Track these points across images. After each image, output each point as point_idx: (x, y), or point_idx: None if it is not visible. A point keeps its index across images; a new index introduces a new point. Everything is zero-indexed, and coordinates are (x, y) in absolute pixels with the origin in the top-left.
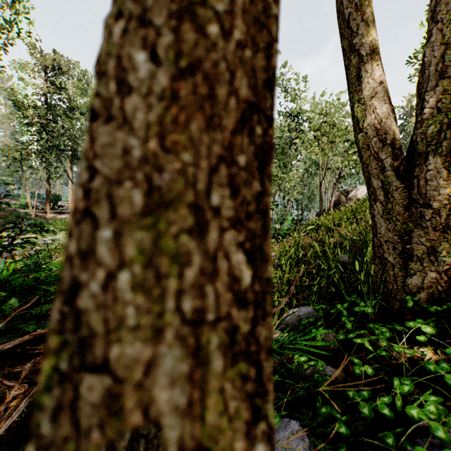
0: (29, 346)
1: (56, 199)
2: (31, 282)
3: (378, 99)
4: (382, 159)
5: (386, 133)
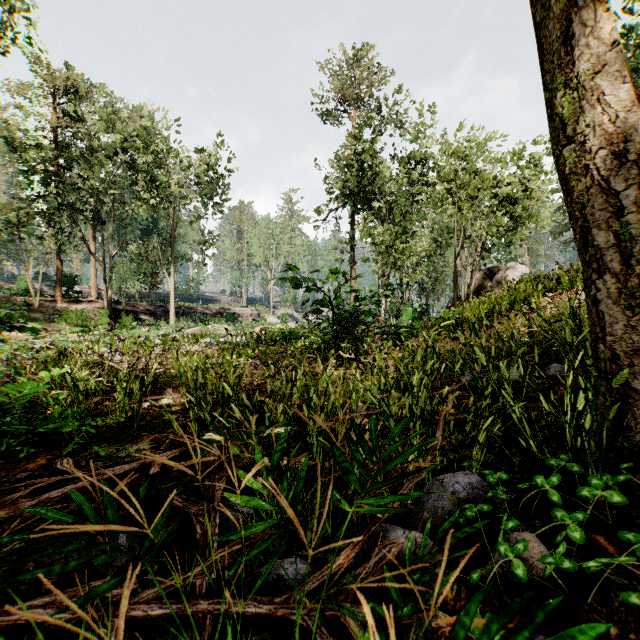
0: None
1: (70, 282)
2: None
3: (608, 77)
4: (615, 192)
5: (626, 140)
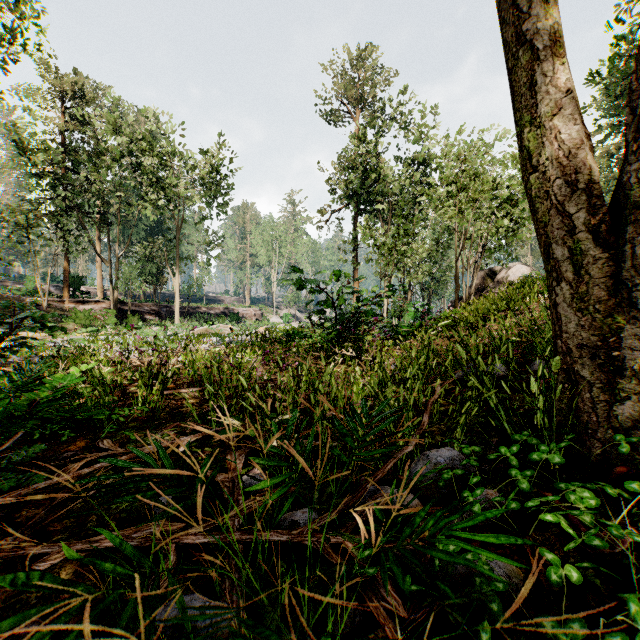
0: (6, 513)
1: (77, 283)
2: (22, 406)
3: (564, 118)
4: (570, 214)
5: (577, 172)
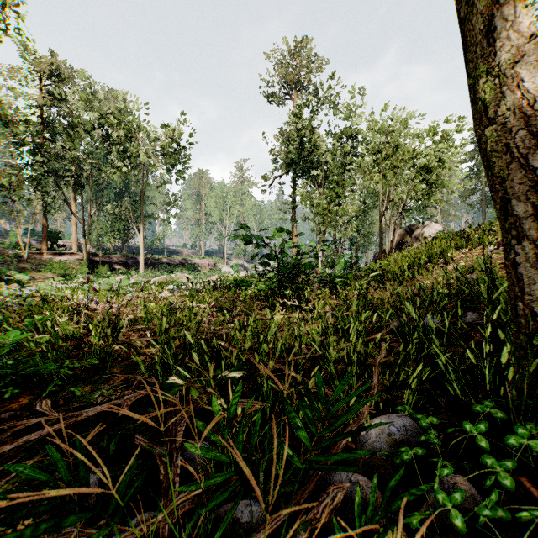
0: None
1: (55, 237)
2: None
3: (526, 66)
4: (533, 168)
5: None
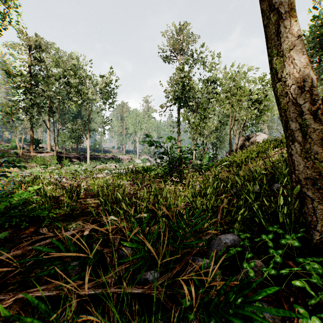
0: None
1: (37, 142)
2: (0, 209)
3: (296, 51)
4: (300, 104)
5: (304, 81)
